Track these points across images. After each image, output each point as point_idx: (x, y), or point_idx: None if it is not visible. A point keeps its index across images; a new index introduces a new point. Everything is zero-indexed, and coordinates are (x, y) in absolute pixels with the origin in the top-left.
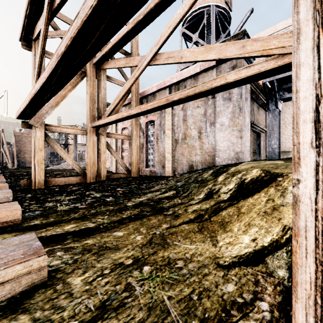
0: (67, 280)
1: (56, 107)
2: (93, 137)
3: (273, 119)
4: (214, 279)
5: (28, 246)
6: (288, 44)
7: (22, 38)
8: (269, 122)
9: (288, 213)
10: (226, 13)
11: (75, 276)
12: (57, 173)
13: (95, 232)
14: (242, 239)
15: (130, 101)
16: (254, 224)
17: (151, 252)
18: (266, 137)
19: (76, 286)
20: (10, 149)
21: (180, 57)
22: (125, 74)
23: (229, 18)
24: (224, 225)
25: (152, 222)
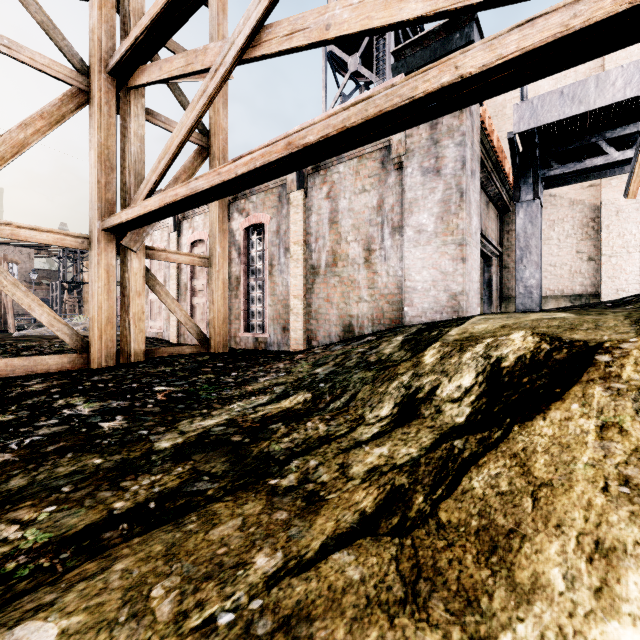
0: None
1: None
2: (107, 255)
3: (528, 222)
4: None
5: None
6: None
7: None
8: (519, 230)
9: None
10: None
11: None
12: (25, 347)
13: None
14: None
15: None
16: (618, 545)
17: None
18: (501, 266)
19: None
20: None
21: (324, 25)
22: None
23: (421, 30)
24: (502, 551)
25: (217, 537)
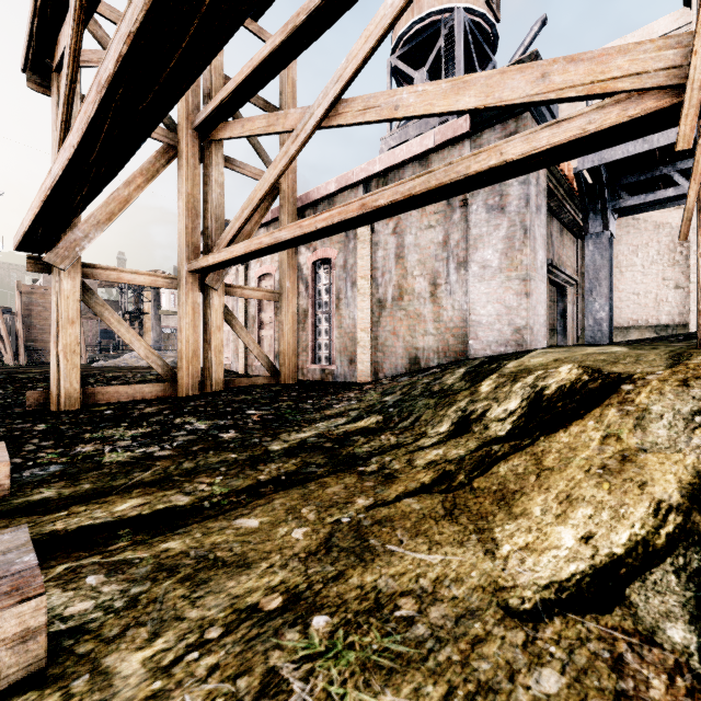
0: (105, 662)
1: (108, 224)
2: (193, 294)
3: (597, 254)
4: (503, 654)
5: (0, 567)
6: (656, 65)
7: (28, 64)
8: (588, 262)
9: (662, 470)
10: (487, 27)
11: (127, 648)
12: (113, 376)
13: (189, 520)
14: (557, 537)
15: (278, 215)
16: (580, 497)
17: (330, 574)
18: (578, 295)
19: (128, 681)
20: (10, 322)
21: (393, 106)
22: (266, 155)
23: (494, 37)
24: (508, 499)
25: (331, 492)
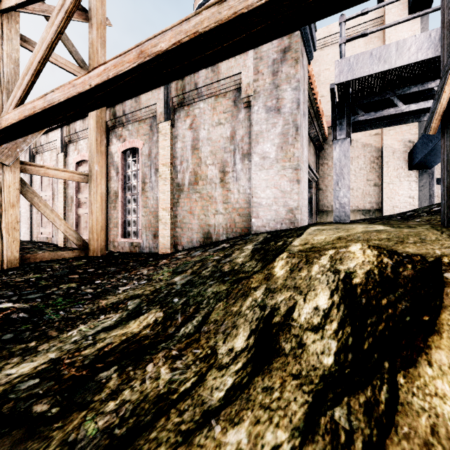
0: None
1: None
2: None
3: (342, 155)
4: None
5: None
6: None
7: None
8: (335, 160)
9: None
10: None
11: None
12: None
13: None
14: None
15: None
16: None
17: None
18: (317, 188)
19: None
20: None
21: None
22: (74, 49)
23: None
24: None
25: None
